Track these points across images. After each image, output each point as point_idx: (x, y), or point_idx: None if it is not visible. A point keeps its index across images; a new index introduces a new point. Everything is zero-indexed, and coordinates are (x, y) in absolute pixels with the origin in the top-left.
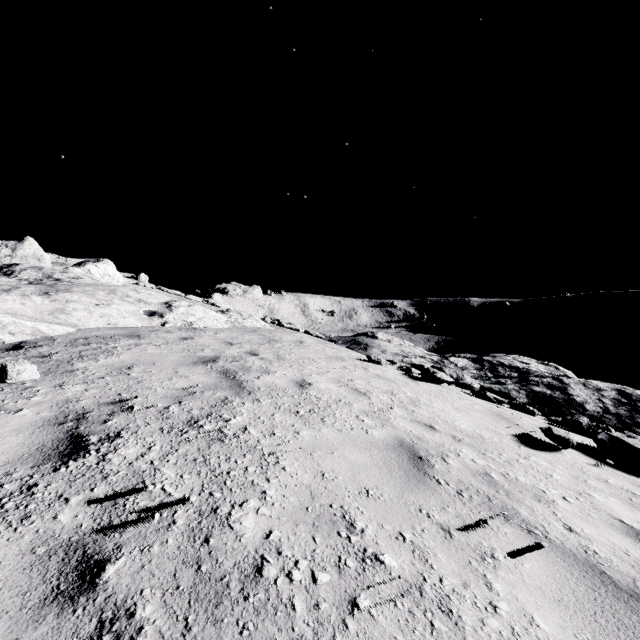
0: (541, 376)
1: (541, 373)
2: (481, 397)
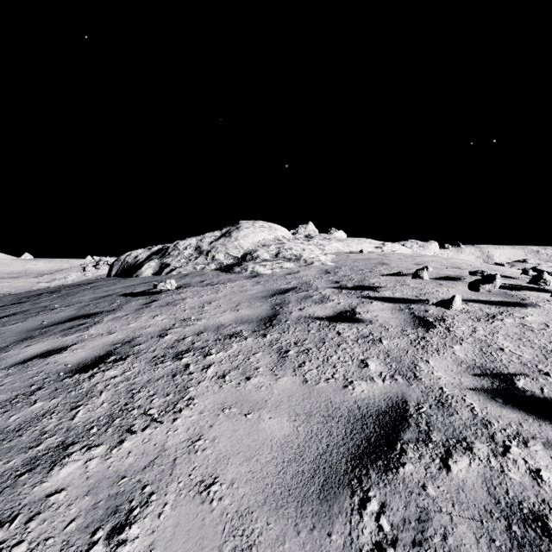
0: None
1: None
2: None
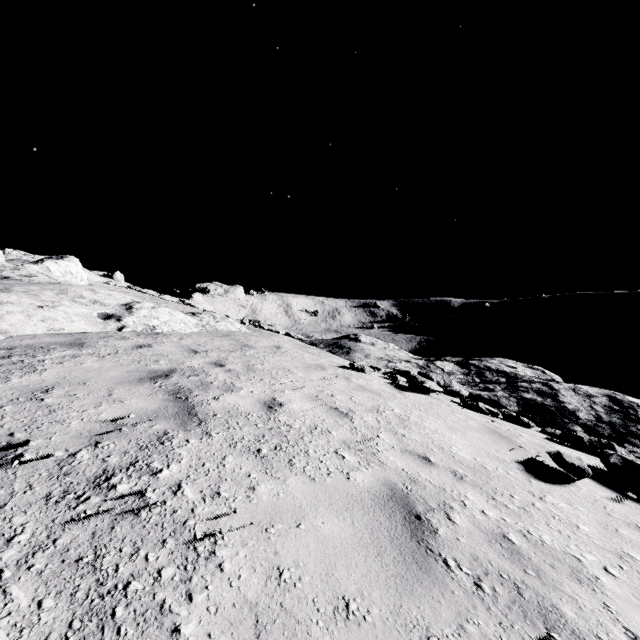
0: (530, 381)
1: (529, 378)
2: (473, 408)
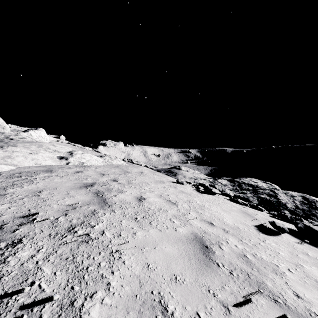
0: (264, 189)
1: (263, 187)
2: (235, 202)
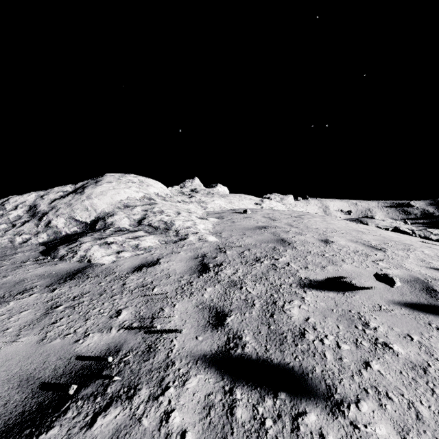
0: None
1: None
2: (429, 240)
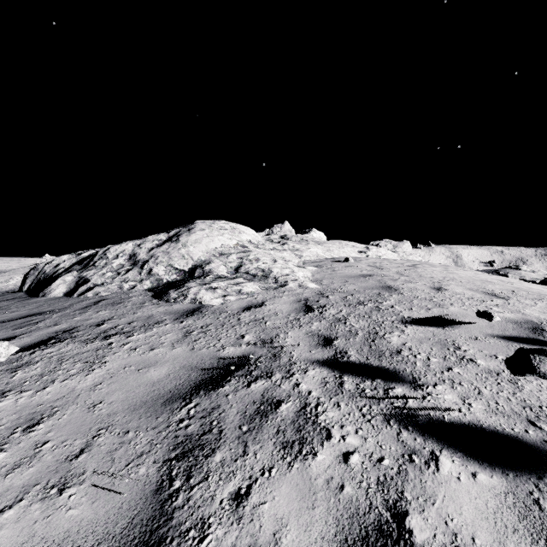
0: None
1: None
2: None
